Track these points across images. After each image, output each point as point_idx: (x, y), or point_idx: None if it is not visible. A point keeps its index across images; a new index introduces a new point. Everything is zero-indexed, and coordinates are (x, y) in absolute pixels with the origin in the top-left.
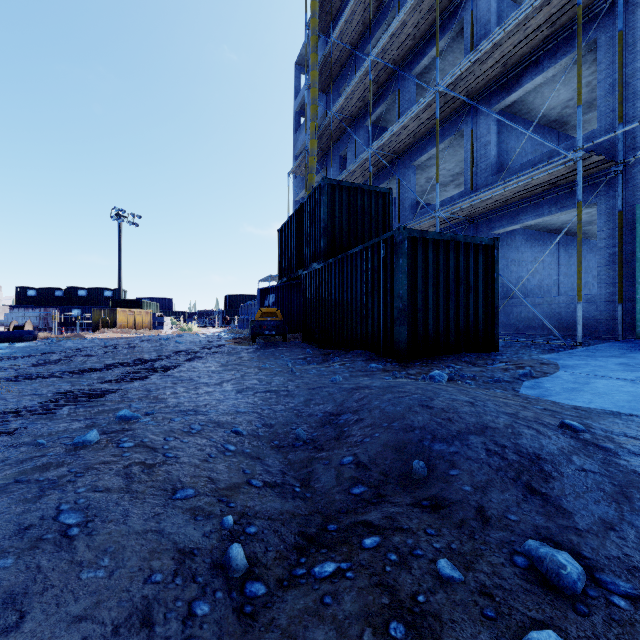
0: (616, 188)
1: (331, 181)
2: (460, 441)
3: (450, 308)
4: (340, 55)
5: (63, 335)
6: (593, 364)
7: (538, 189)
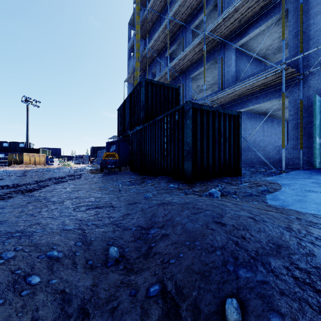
0: (298, 88)
1: (146, 79)
2: (263, 266)
3: (215, 151)
4: (152, 18)
5: None
6: (298, 183)
7: (258, 88)
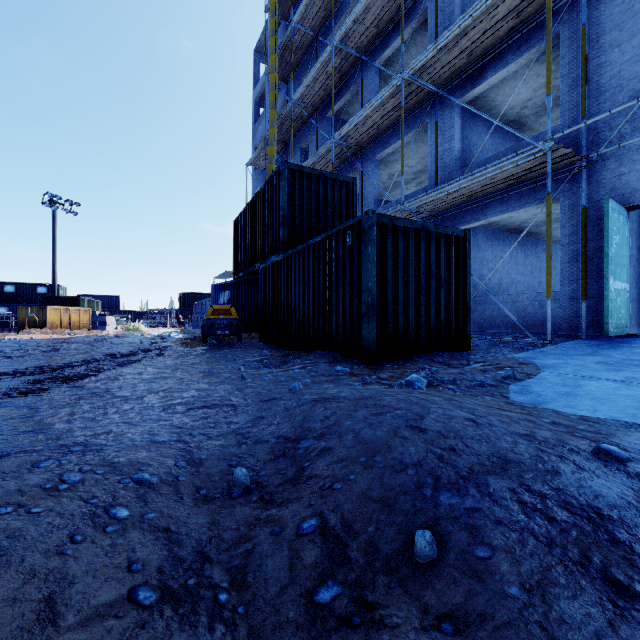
0: (579, 184)
1: (291, 165)
2: (477, 488)
3: (421, 303)
4: (301, 42)
5: None
6: (572, 363)
7: (504, 183)
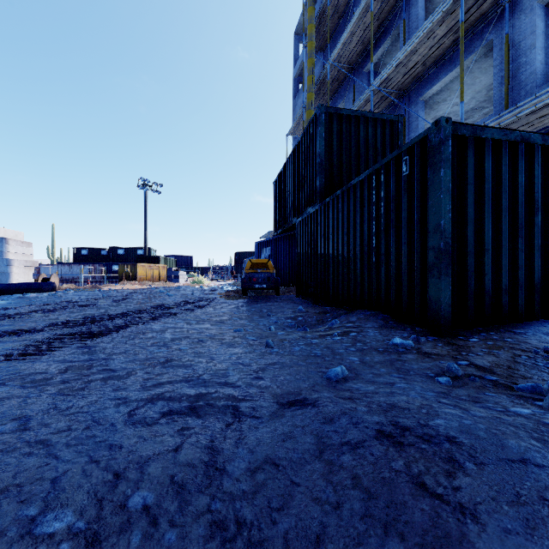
0: None
1: (328, 109)
2: None
3: (519, 249)
4: (337, 5)
5: (82, 286)
6: None
7: None
